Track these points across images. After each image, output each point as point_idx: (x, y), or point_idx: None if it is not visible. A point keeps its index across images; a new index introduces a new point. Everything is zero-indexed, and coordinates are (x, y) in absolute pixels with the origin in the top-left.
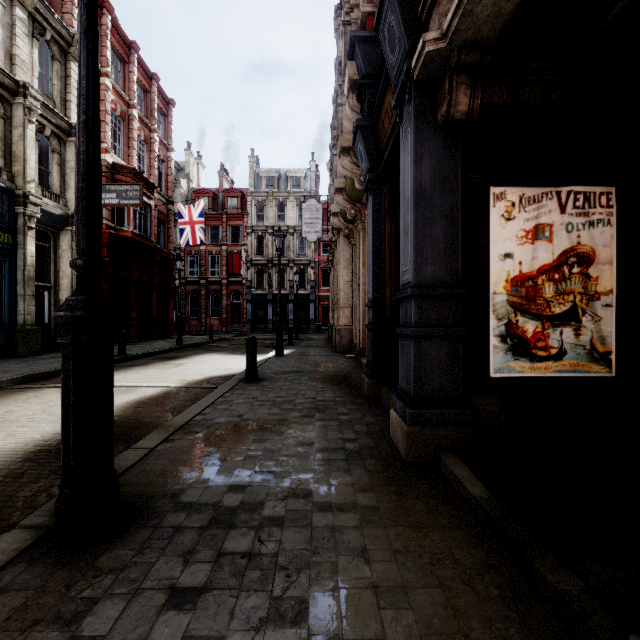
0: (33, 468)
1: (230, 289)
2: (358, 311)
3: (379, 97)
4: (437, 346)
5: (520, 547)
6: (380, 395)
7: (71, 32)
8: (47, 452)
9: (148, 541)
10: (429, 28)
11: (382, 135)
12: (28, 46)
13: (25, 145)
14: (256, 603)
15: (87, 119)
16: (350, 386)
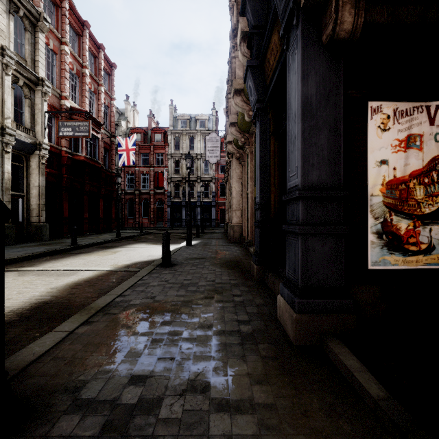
0: None
1: (156, 198)
2: (246, 213)
3: (266, 39)
4: (322, 242)
5: None
6: (266, 279)
7: (38, 11)
8: None
9: None
10: None
11: (268, 71)
12: (6, 19)
13: (3, 91)
14: None
15: None
16: (242, 270)
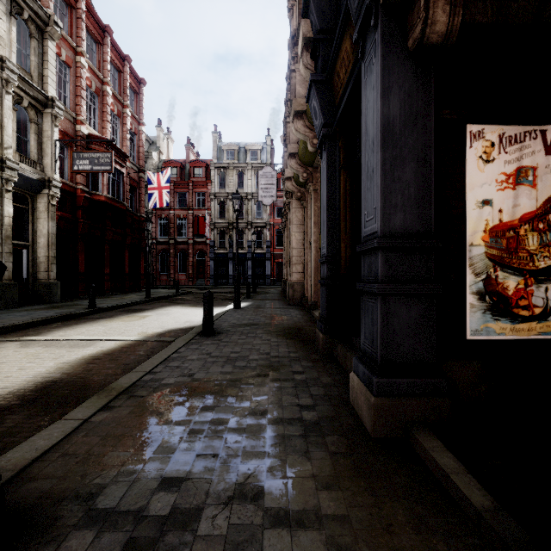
0: None
1: (196, 248)
2: (309, 267)
3: (335, 47)
4: (407, 305)
5: None
6: (335, 351)
7: (47, 13)
8: None
9: None
10: None
11: (337, 88)
12: (6, 23)
13: (2, 114)
14: None
15: None
16: (304, 340)
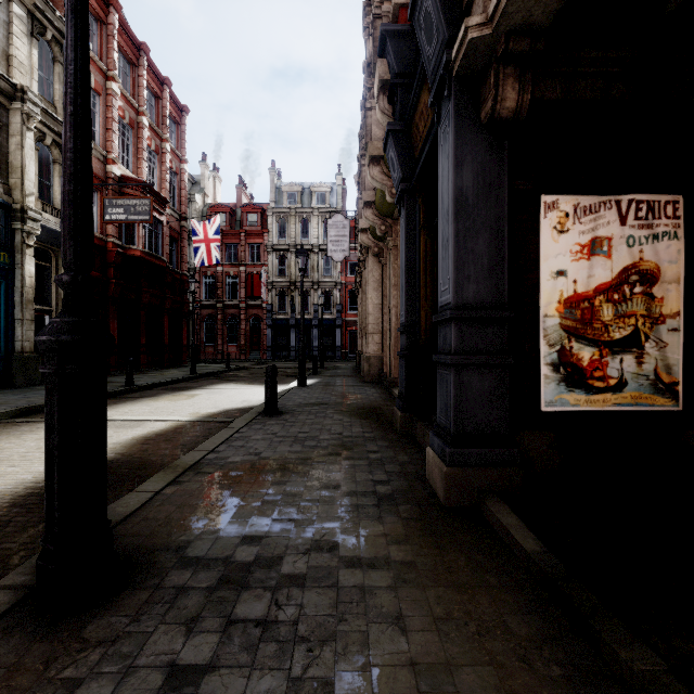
0: (21, 515)
1: (249, 313)
2: (389, 337)
3: (413, 97)
4: (480, 376)
5: (585, 614)
6: (414, 430)
7: None
8: (38, 496)
9: (146, 605)
10: (472, 13)
11: (416, 140)
12: (27, 46)
13: (23, 155)
14: (271, 685)
15: (75, 111)
16: (380, 420)
